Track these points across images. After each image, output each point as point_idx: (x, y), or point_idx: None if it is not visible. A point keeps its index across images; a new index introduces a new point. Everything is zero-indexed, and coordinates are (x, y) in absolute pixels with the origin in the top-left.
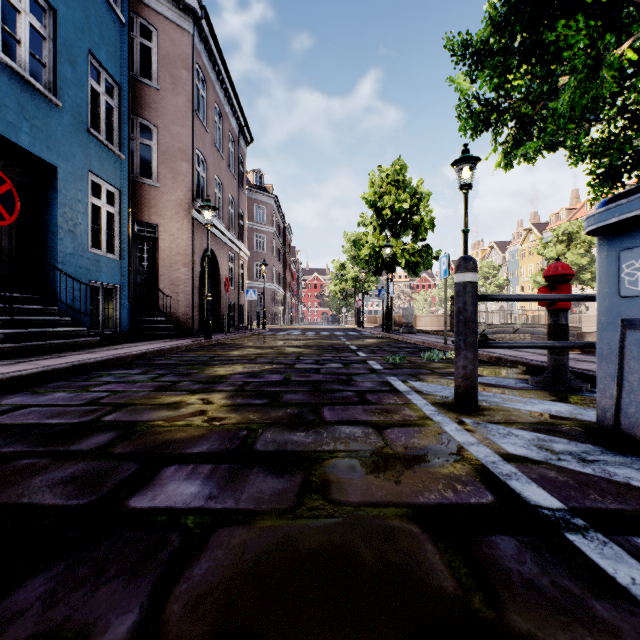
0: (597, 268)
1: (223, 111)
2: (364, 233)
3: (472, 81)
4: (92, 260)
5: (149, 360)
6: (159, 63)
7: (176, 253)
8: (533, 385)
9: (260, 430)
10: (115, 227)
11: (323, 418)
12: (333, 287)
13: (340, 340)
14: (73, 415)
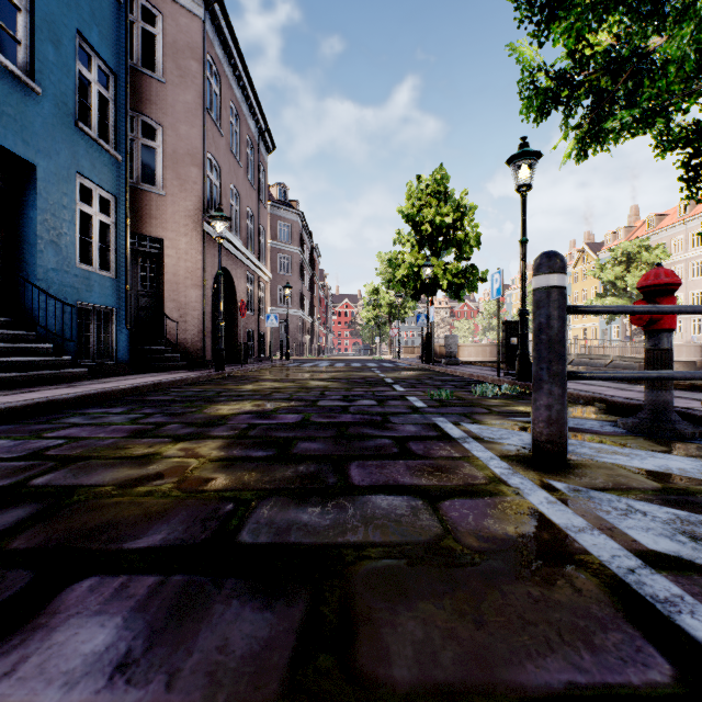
0: None
1: (240, 112)
2: (400, 252)
3: (540, 44)
4: (81, 277)
5: (141, 396)
6: (164, 52)
7: (184, 272)
8: (626, 429)
9: (254, 502)
10: (110, 240)
11: (349, 481)
12: (366, 314)
13: (373, 372)
14: None
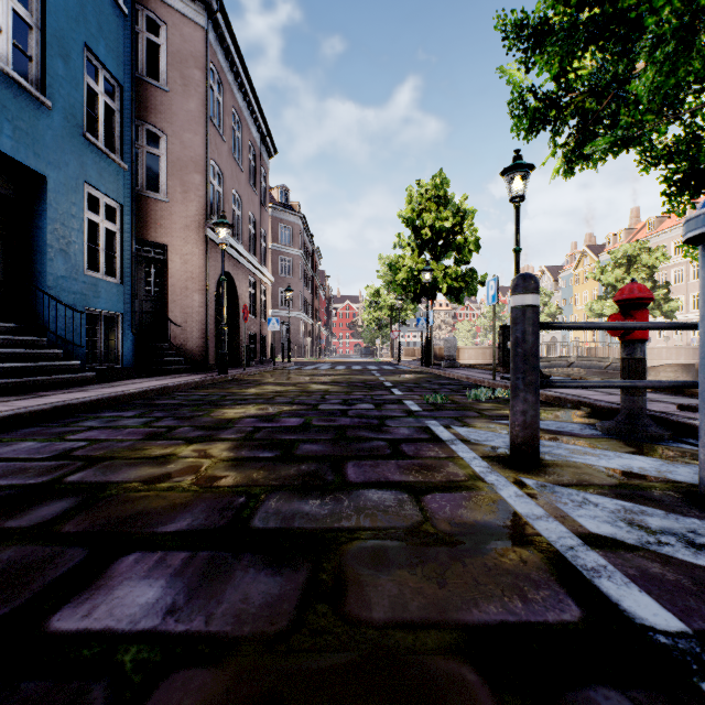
0: (700, 286)
1: (242, 118)
2: (401, 255)
3: (527, 69)
4: (88, 284)
5: (149, 399)
6: (168, 62)
7: (188, 277)
8: (603, 432)
9: (263, 496)
10: (116, 247)
11: (345, 478)
12: (367, 316)
13: (373, 375)
14: (30, 473)
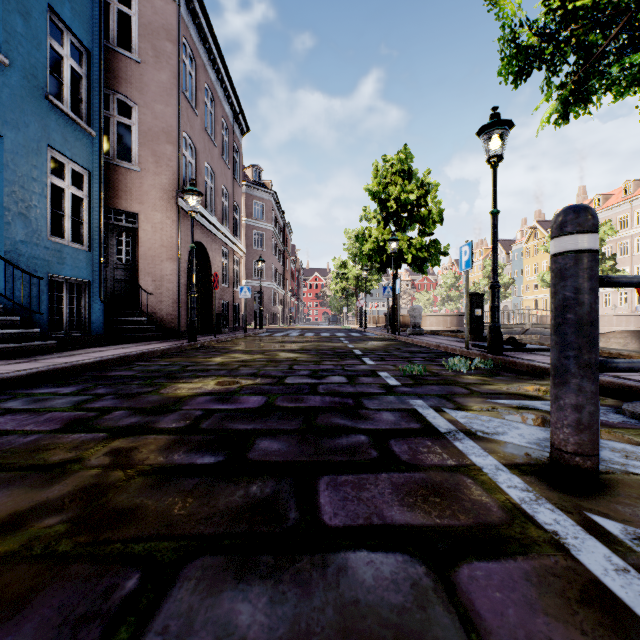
0: None
1: (215, 94)
2: (367, 228)
3: None
4: (52, 250)
5: (103, 371)
6: (139, 33)
7: (159, 246)
8: (636, 418)
9: (172, 570)
10: (84, 213)
11: (317, 516)
12: (334, 286)
13: (342, 342)
14: None
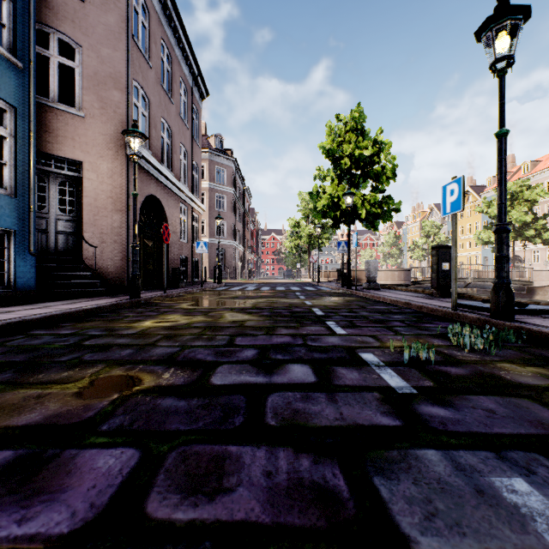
0: None
1: (172, 52)
2: (320, 186)
3: None
4: None
5: None
6: None
7: (106, 196)
8: None
9: None
10: (7, 154)
11: None
12: (288, 243)
13: (298, 298)
14: None
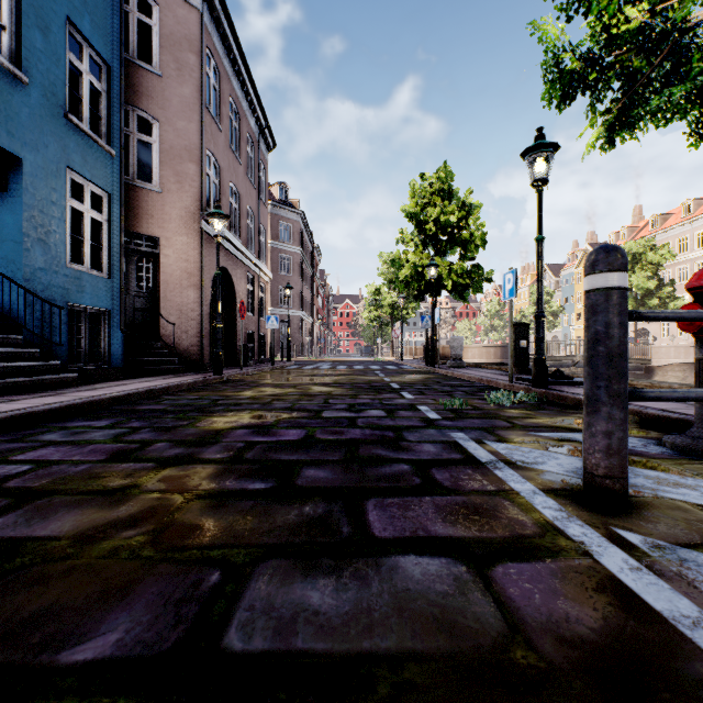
0: None
1: (240, 108)
2: (403, 252)
3: (569, 19)
4: (71, 278)
5: (132, 404)
6: (161, 44)
7: (182, 272)
8: (675, 450)
9: (247, 569)
10: (103, 238)
11: (368, 530)
12: (367, 314)
13: (377, 376)
14: None
